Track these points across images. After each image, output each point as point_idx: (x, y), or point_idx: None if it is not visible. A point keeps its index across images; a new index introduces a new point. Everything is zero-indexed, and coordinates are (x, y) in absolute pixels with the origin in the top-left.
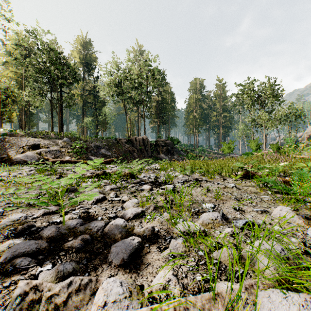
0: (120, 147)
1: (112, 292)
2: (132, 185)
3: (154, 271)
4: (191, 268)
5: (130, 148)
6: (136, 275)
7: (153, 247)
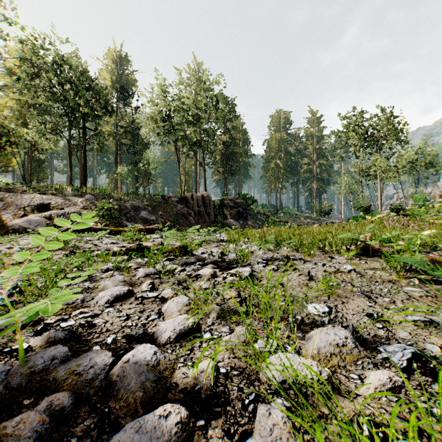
0: (169, 208)
1: None
2: (182, 268)
3: None
4: None
5: (184, 211)
6: None
7: (216, 429)
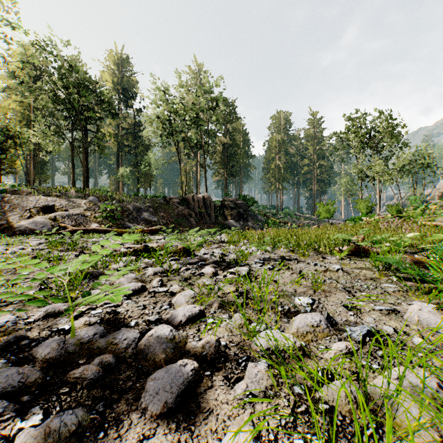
0: (170, 210)
1: None
2: (186, 268)
3: (219, 428)
4: (284, 421)
5: (185, 212)
6: (188, 435)
7: (218, 376)
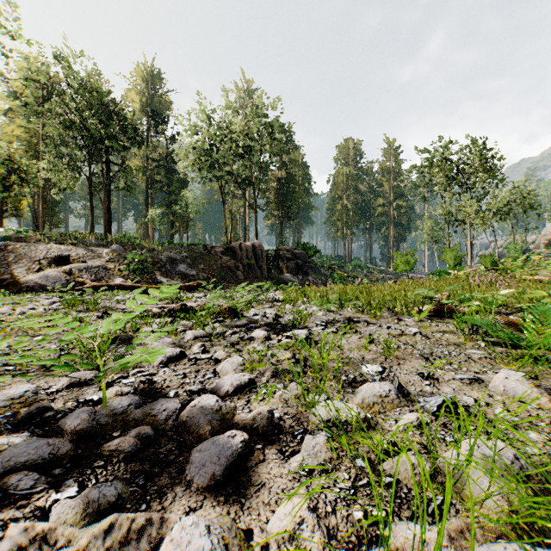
0: (212, 261)
1: (190, 548)
2: (233, 331)
3: (272, 501)
4: (343, 494)
5: (230, 263)
6: (239, 508)
7: (271, 450)
